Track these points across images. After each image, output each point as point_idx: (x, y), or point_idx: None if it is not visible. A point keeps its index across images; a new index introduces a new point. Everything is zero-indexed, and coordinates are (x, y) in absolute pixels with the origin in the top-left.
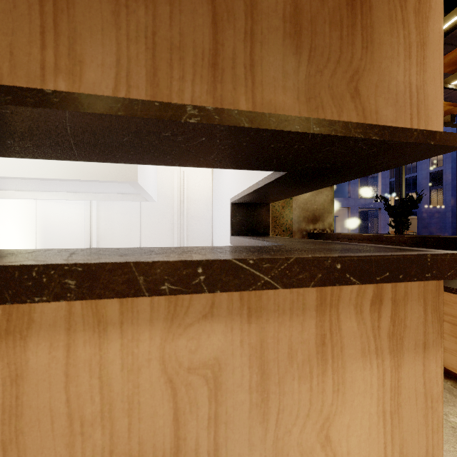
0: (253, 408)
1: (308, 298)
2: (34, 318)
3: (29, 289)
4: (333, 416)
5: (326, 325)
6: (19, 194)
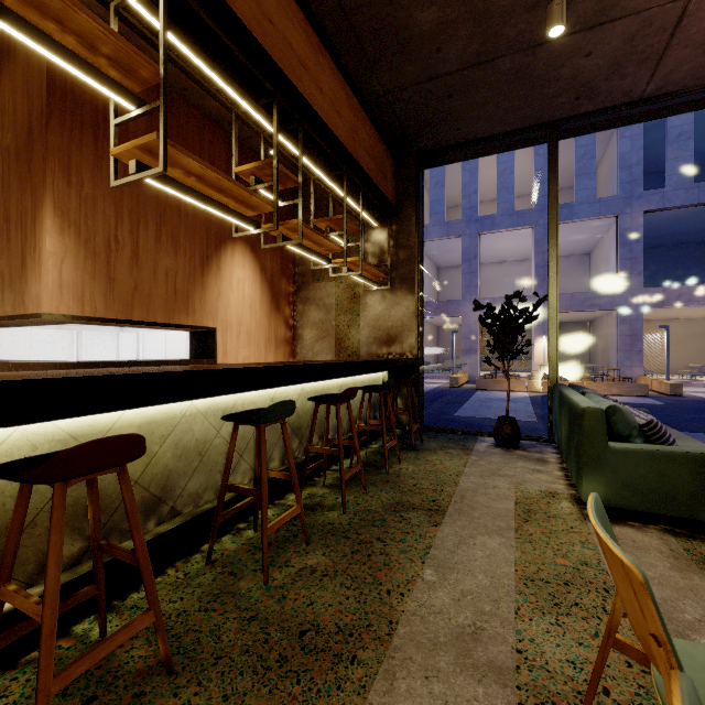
0: None
1: None
2: None
3: None
4: None
5: None
6: (132, 330)
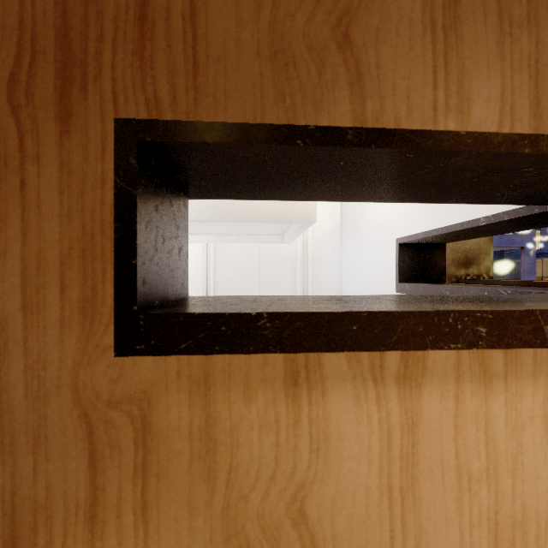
0: None
1: None
2: (427, 365)
3: (446, 336)
4: None
5: None
6: None
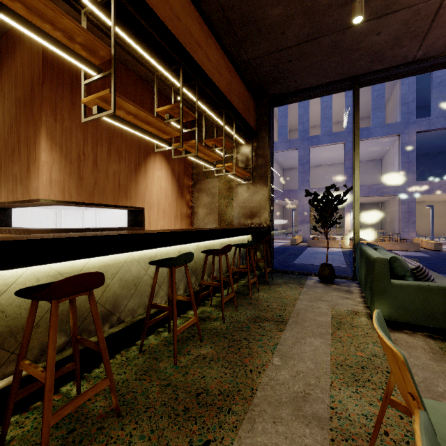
0: None
1: None
2: None
3: None
4: None
5: None
6: (93, 209)
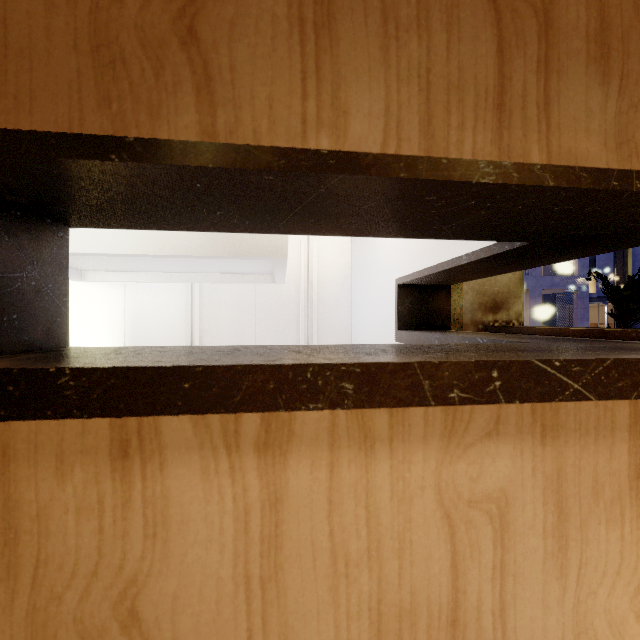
0: (548, 559)
1: (618, 415)
2: (294, 429)
3: (303, 394)
4: None
5: None
6: (114, 276)
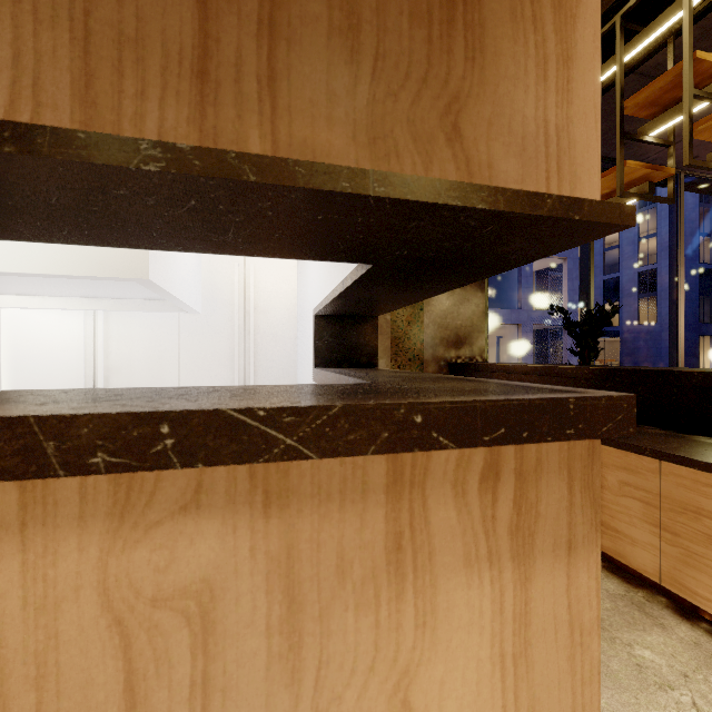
0: (274, 662)
1: (372, 473)
2: None
3: None
4: (415, 668)
5: (404, 516)
6: None
